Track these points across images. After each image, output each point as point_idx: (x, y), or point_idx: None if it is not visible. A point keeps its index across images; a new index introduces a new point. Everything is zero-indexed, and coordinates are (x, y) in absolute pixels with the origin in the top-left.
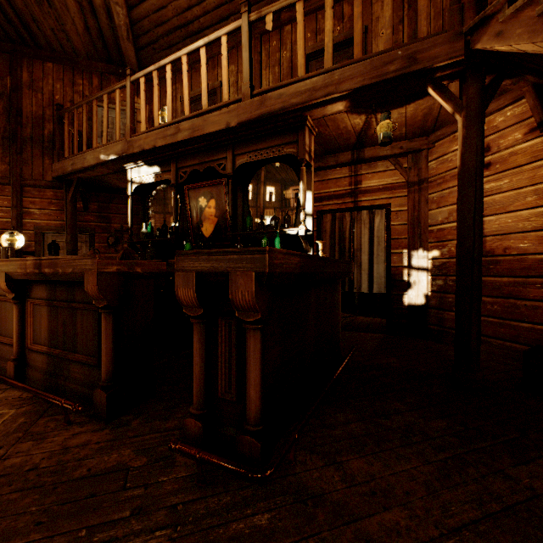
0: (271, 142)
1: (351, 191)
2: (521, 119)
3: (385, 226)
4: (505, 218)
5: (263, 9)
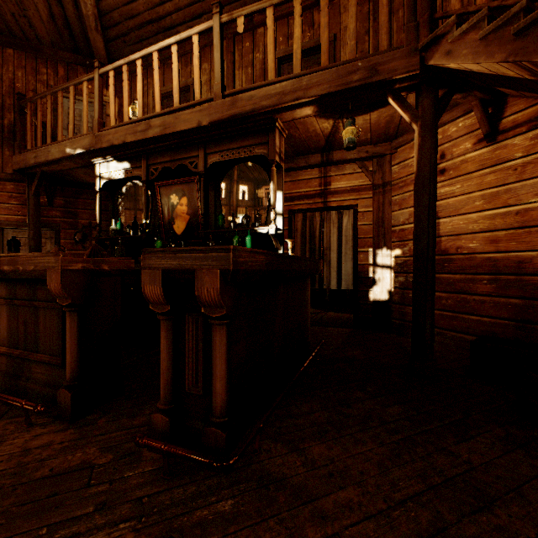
0: (243, 143)
1: (321, 191)
2: (471, 130)
3: (353, 226)
4: (457, 220)
5: (234, 12)
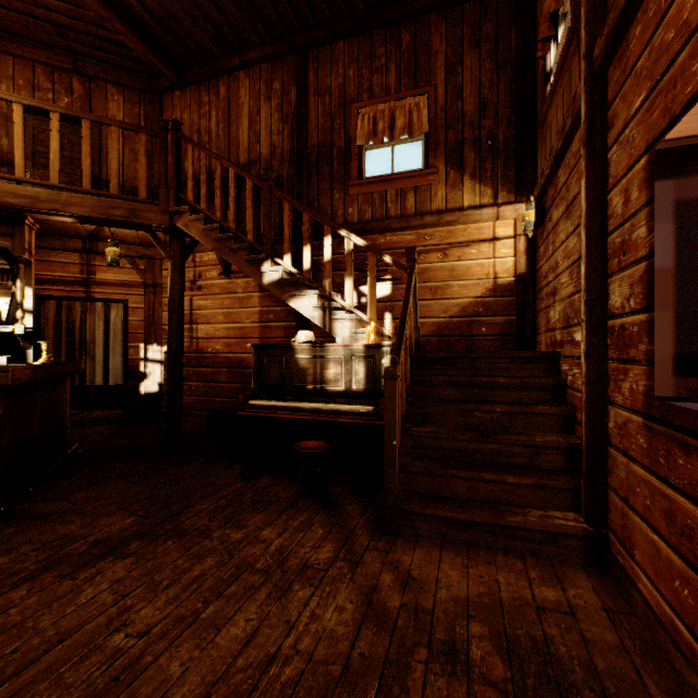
0: None
1: (83, 280)
2: (217, 263)
3: (123, 320)
4: (209, 327)
5: None
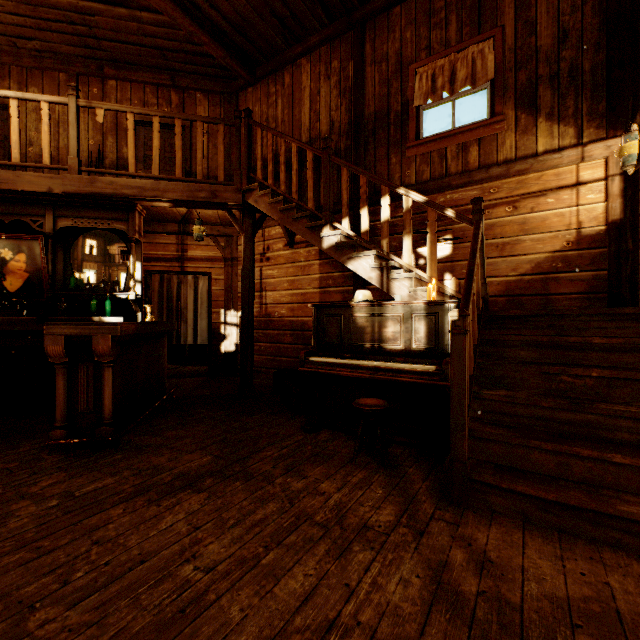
0: (101, 215)
1: (179, 257)
2: (282, 236)
3: (207, 290)
4: (276, 294)
5: (94, 102)
